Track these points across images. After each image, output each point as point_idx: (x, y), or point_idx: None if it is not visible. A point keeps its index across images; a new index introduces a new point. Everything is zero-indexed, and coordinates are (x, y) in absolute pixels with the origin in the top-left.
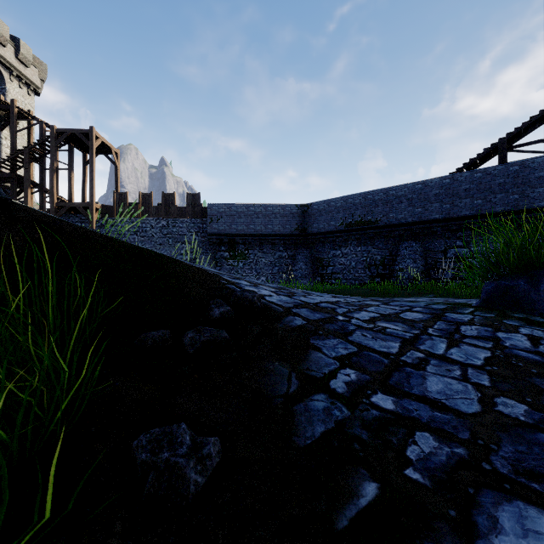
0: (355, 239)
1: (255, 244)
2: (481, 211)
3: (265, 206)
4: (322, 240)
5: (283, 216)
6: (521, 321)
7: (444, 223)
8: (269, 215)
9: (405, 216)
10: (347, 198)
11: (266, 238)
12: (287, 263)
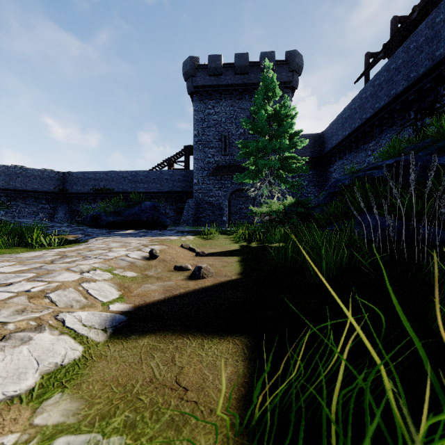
0: (101, 199)
1: (18, 197)
2: (159, 190)
3: (28, 170)
4: (78, 198)
5: (45, 178)
6: (69, 223)
7: (145, 194)
8: (32, 176)
9: (127, 188)
10: (94, 173)
11: (29, 193)
12: (50, 212)
